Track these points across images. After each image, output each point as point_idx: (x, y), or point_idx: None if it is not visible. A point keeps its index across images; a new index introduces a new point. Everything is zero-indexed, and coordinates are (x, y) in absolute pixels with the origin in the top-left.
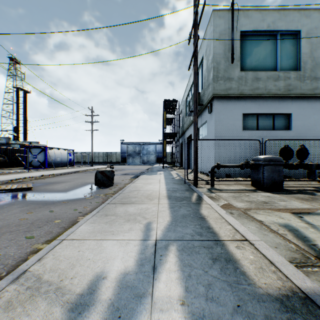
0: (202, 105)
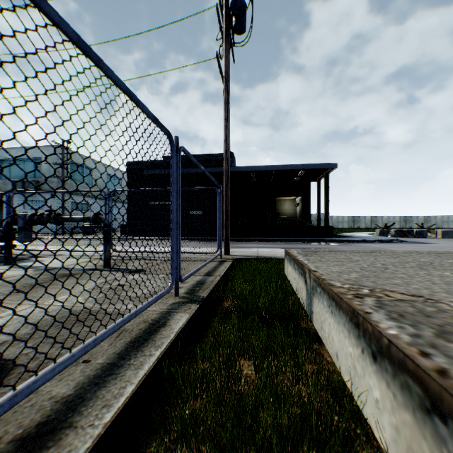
0: (42, 189)
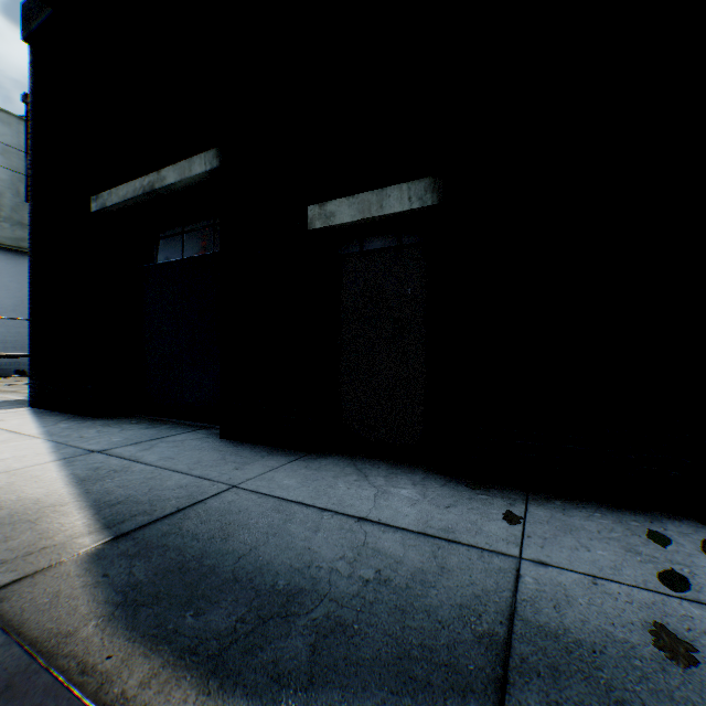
0: None
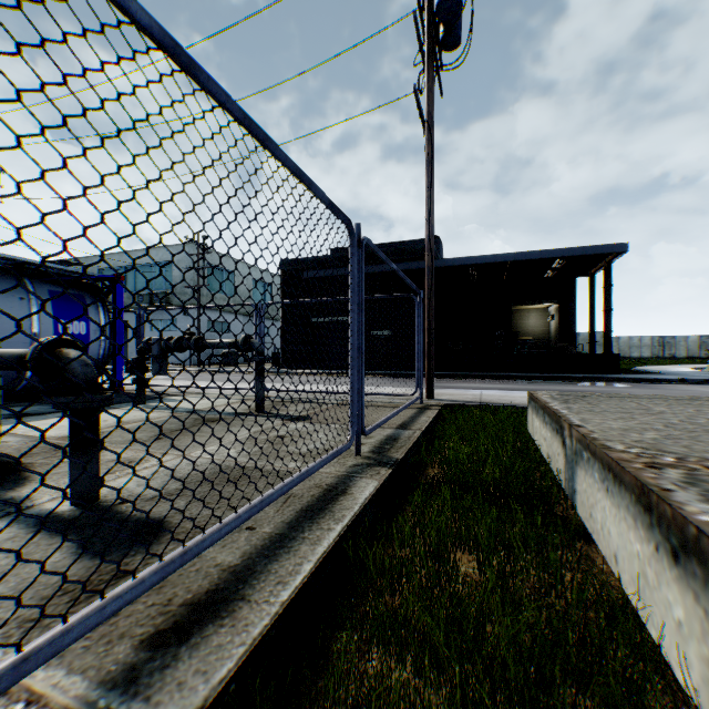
0: (172, 304)
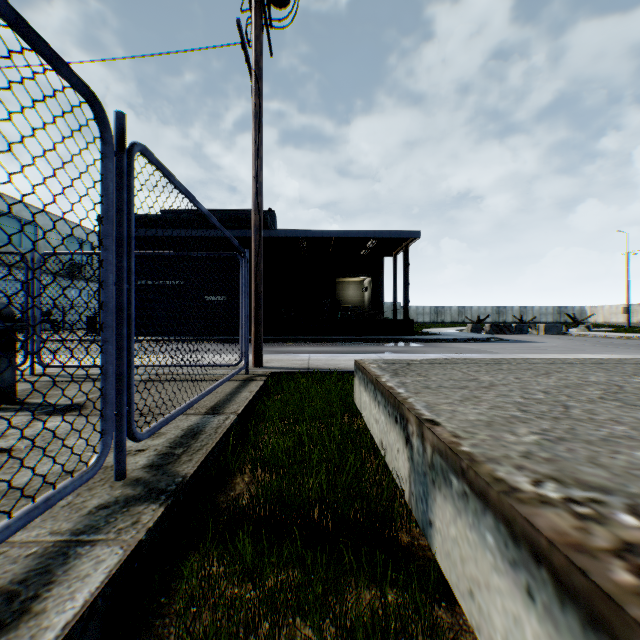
0: None
